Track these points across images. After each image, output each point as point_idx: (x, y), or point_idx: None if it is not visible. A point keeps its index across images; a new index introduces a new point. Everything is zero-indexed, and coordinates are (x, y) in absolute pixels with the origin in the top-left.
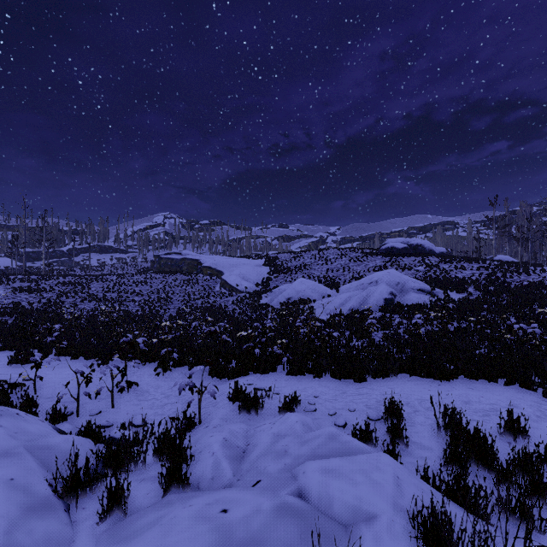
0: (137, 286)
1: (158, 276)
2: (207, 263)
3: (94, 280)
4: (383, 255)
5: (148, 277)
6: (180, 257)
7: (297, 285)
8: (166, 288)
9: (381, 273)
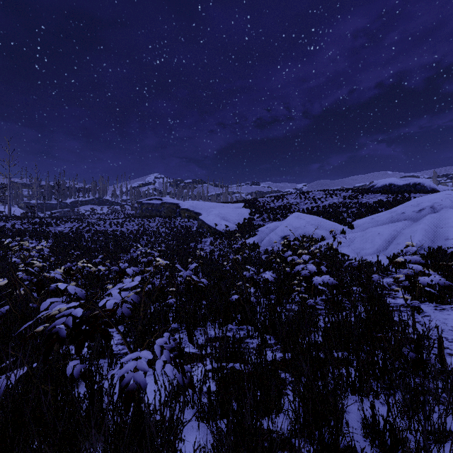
0: (110, 227)
1: (137, 219)
2: (185, 206)
3: (70, 222)
4: (381, 192)
5: (127, 220)
6: (160, 202)
7: (293, 221)
8: (140, 229)
9: (435, 196)
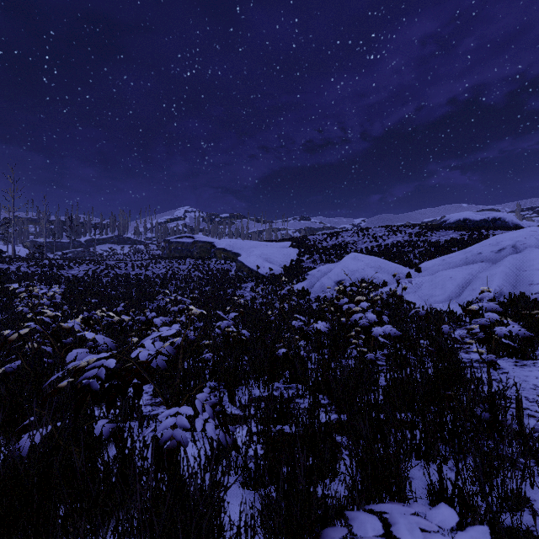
0: (133, 271)
1: (164, 261)
2: (221, 245)
3: (85, 264)
4: (454, 229)
5: (152, 262)
6: (192, 240)
7: (349, 262)
8: (168, 273)
9: (517, 234)
